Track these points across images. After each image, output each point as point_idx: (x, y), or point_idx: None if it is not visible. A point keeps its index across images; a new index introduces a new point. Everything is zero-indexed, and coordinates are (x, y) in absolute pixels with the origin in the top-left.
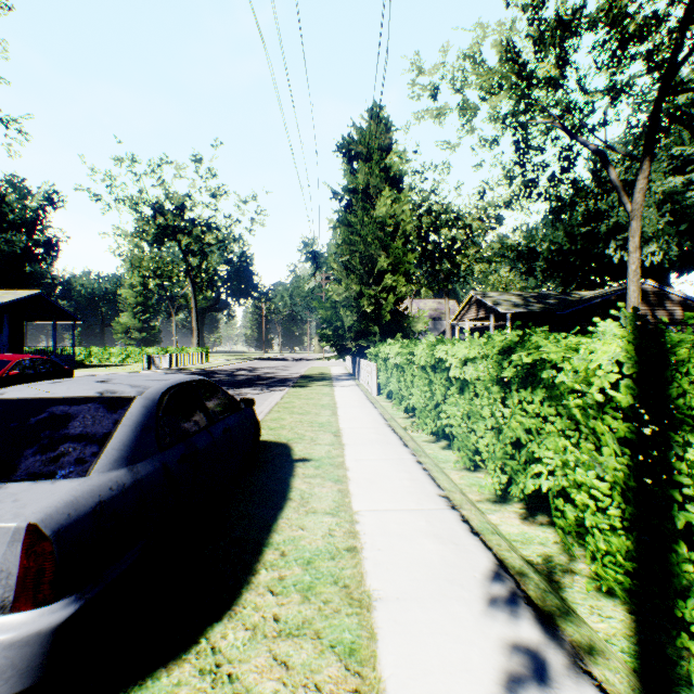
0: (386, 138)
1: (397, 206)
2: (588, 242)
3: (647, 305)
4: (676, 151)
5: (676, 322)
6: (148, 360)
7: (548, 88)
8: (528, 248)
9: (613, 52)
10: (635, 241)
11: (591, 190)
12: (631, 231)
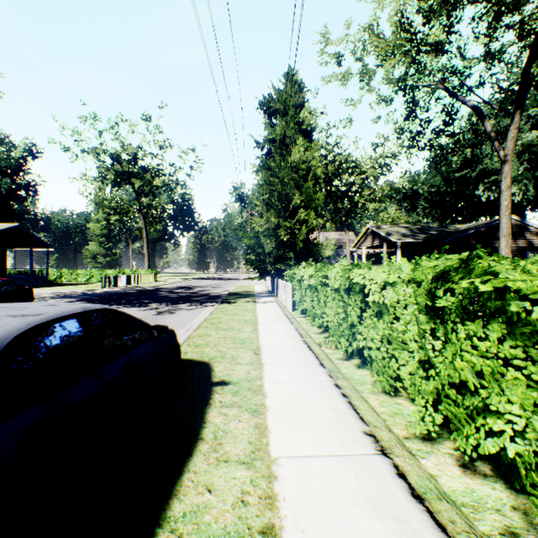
0: (299, 97)
1: (308, 153)
2: (461, 185)
3: (511, 235)
4: (532, 112)
5: (534, 249)
6: (105, 280)
7: (436, 52)
8: (412, 191)
9: (489, 23)
10: (507, 181)
11: (469, 140)
12: (504, 173)
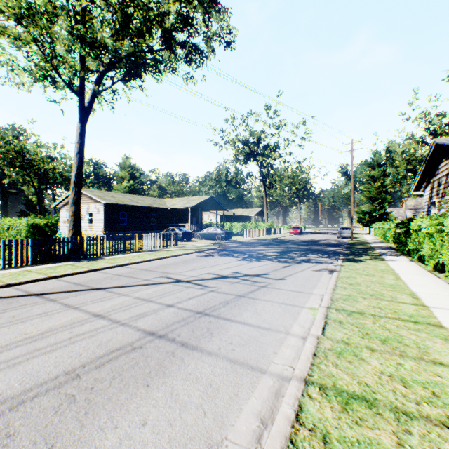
0: (380, 161)
1: (384, 181)
2: None
3: None
4: None
5: None
6: None
7: None
8: None
9: None
10: None
11: None
12: None
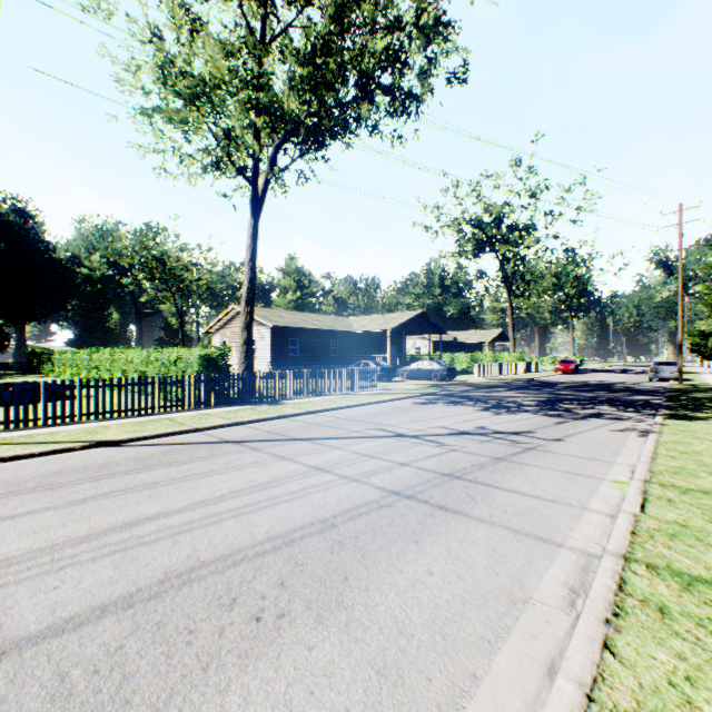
0: None
1: None
2: None
3: None
4: None
5: None
6: None
7: None
8: None
9: None
10: None
11: None
12: None
